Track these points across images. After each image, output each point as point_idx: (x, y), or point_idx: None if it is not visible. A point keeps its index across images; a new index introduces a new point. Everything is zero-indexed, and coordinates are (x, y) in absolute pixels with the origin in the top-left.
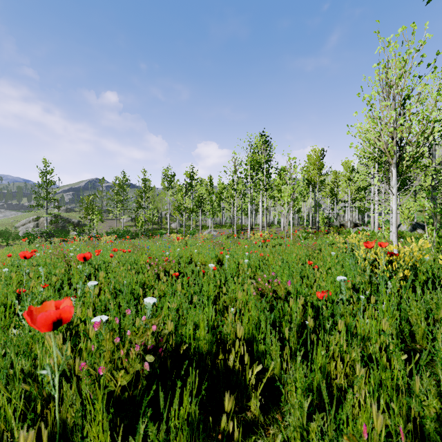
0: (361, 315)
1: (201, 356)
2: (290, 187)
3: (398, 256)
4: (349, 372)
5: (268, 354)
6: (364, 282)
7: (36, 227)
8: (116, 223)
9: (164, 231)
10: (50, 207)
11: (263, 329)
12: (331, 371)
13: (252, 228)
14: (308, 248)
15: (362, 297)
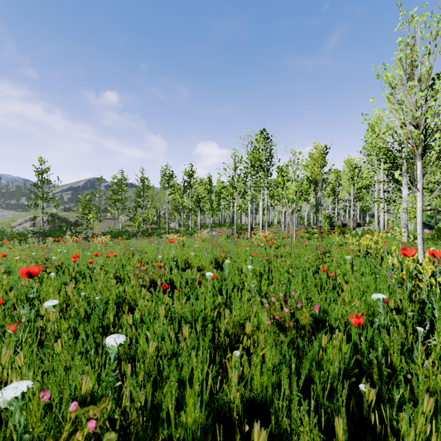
0: (419, 354)
1: None
2: (295, 184)
3: None
4: None
5: (294, 429)
6: (403, 299)
7: (32, 227)
8: (114, 222)
9: (163, 230)
10: (46, 206)
11: (287, 391)
12: None
13: (252, 228)
14: (316, 250)
15: (421, 329)
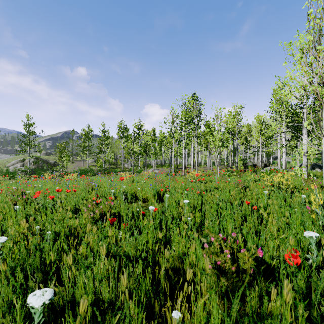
0: None
1: None
2: (220, 133)
3: None
4: None
5: None
6: None
7: (22, 166)
8: (83, 163)
9: (119, 169)
10: (32, 151)
11: None
12: None
13: (185, 168)
14: (237, 185)
15: None
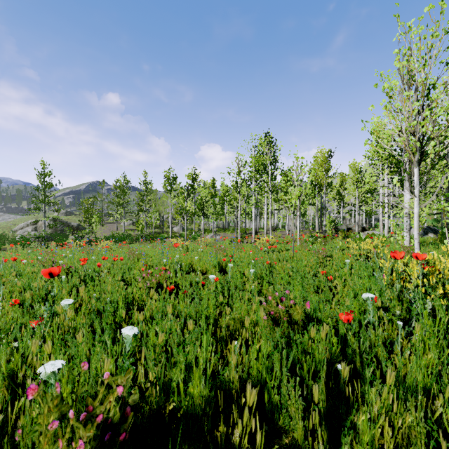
0: (399, 346)
1: (193, 416)
2: (298, 189)
3: (432, 268)
4: (401, 442)
5: (284, 405)
6: (392, 299)
7: (34, 231)
8: (117, 227)
9: (166, 234)
10: (48, 210)
11: (278, 372)
12: (376, 440)
13: (256, 232)
14: (318, 254)
15: (400, 323)
